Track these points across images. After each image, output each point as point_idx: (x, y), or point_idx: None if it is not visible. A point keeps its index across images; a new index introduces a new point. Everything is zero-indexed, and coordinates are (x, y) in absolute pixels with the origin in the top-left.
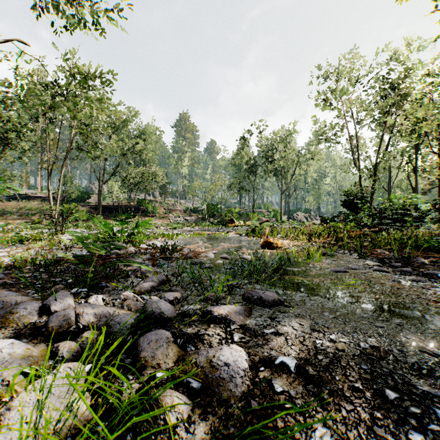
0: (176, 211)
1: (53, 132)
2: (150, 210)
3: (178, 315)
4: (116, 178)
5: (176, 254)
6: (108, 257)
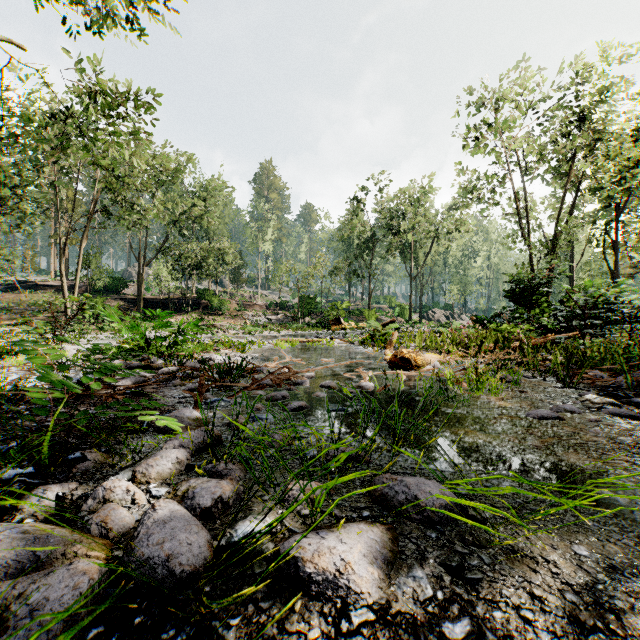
0: (254, 307)
1: (72, 189)
2: (216, 305)
3: (216, 555)
4: (165, 257)
5: (244, 379)
6: (121, 386)
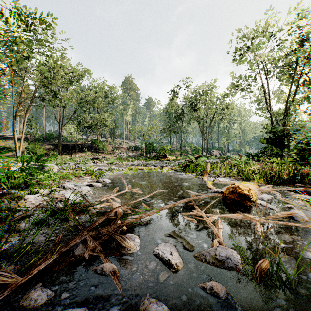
0: (121, 148)
1: (26, 87)
2: (101, 147)
3: None
4: (73, 122)
5: (64, 226)
6: None
